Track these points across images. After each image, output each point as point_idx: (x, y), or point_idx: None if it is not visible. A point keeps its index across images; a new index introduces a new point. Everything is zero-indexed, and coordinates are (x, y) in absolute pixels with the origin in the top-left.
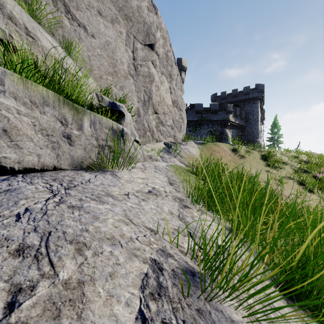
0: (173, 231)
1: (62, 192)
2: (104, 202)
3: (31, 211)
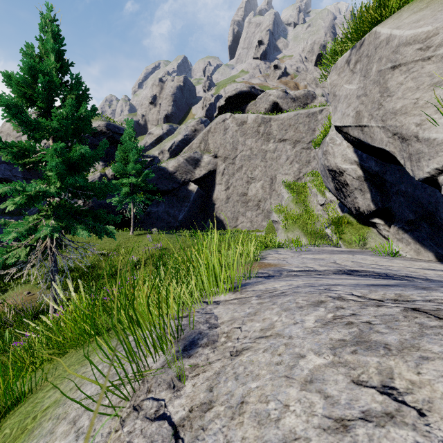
0: (212, 398)
1: (393, 304)
2: (329, 326)
3: (330, 291)
